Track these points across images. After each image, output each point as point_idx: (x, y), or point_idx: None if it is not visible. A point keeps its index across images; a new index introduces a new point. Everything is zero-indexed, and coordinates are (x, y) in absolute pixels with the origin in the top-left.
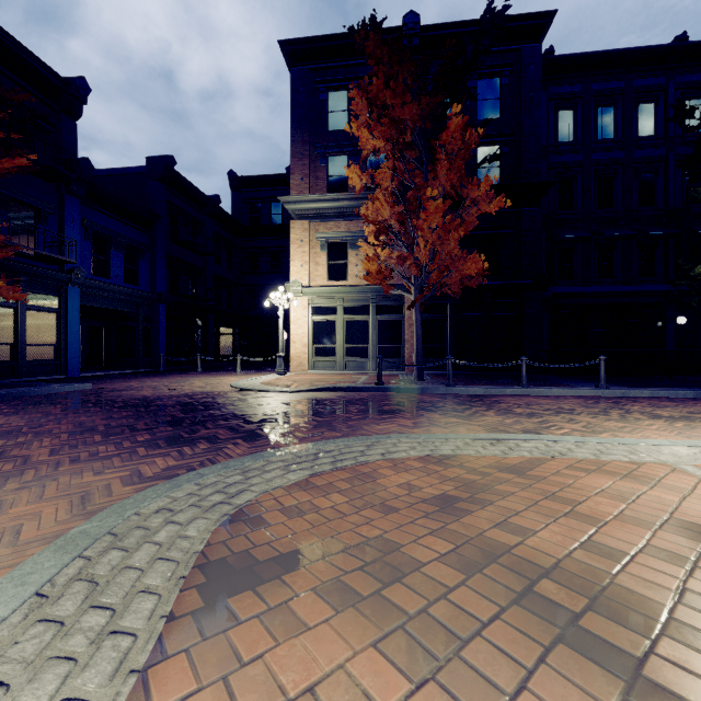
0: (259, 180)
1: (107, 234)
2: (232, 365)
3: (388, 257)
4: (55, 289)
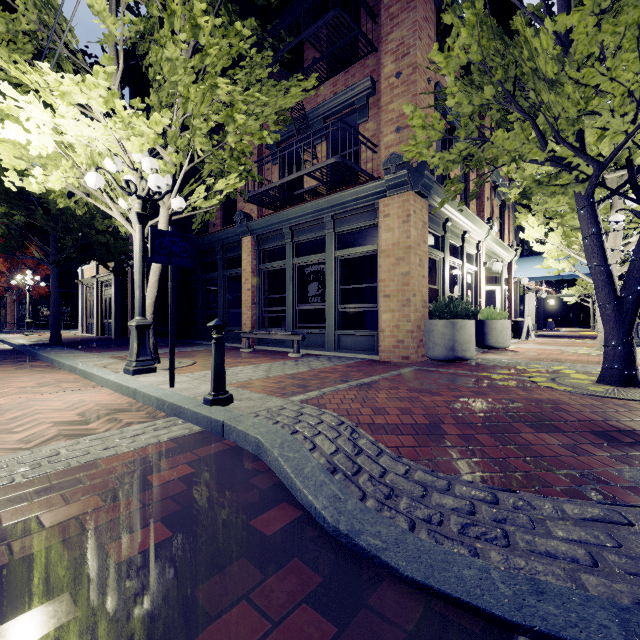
0: None
1: None
2: None
3: (4, 284)
4: None
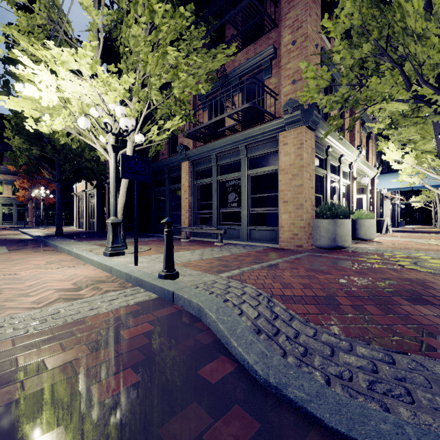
0: None
1: None
2: None
3: (27, 196)
4: None
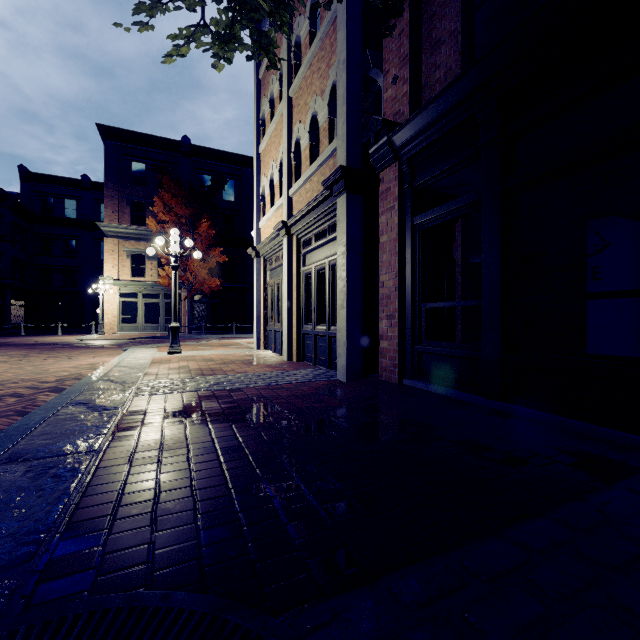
0: (52, 178)
1: None
2: (25, 332)
3: None
4: None
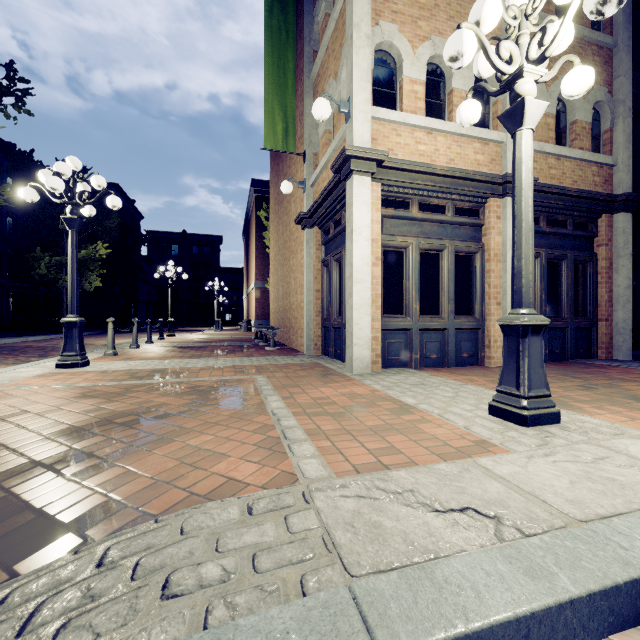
0: None
1: None
2: None
3: None
4: None
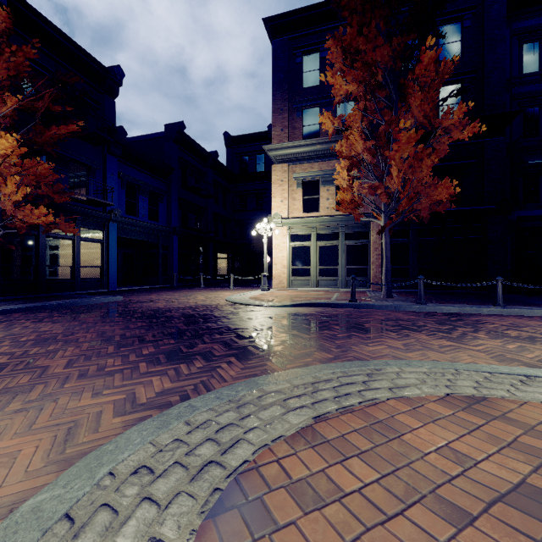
0: (246, 137)
1: (137, 184)
2: (227, 282)
3: (360, 187)
4: (100, 225)
